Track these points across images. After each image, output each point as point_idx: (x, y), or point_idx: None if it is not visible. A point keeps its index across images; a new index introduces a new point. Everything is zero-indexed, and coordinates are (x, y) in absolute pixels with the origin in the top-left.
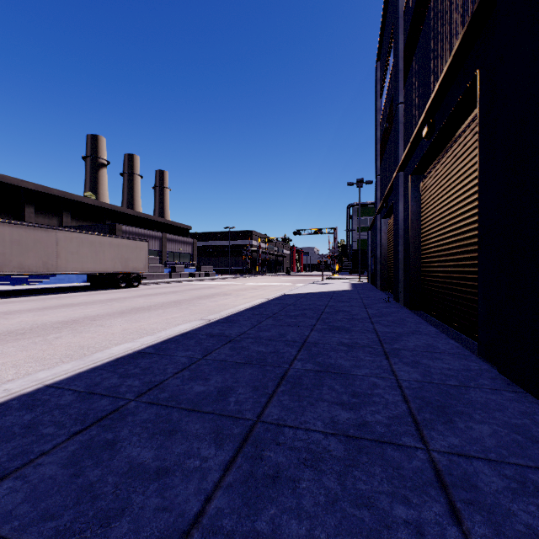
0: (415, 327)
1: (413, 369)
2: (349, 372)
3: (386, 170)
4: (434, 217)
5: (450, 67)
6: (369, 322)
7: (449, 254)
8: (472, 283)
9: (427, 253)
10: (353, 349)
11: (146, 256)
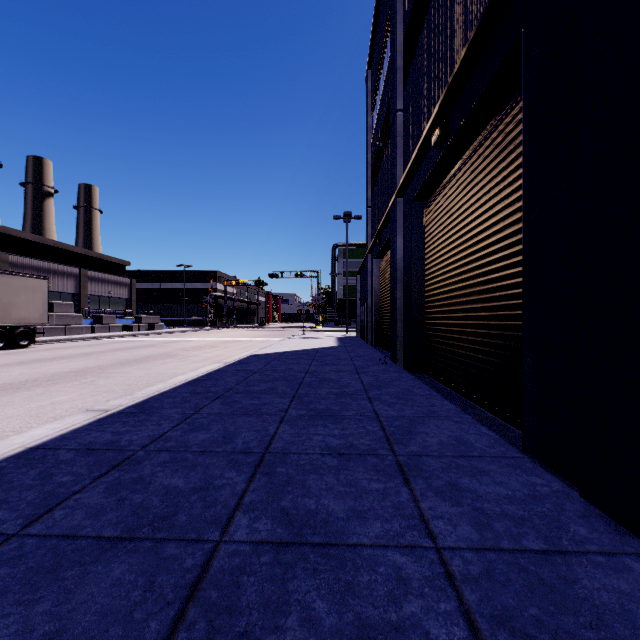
0: (428, 404)
1: (456, 508)
2: (344, 539)
3: (380, 199)
4: (444, 254)
5: (481, 30)
6: (366, 398)
7: (465, 302)
8: (502, 342)
9: (433, 301)
10: (348, 464)
11: (44, 301)
